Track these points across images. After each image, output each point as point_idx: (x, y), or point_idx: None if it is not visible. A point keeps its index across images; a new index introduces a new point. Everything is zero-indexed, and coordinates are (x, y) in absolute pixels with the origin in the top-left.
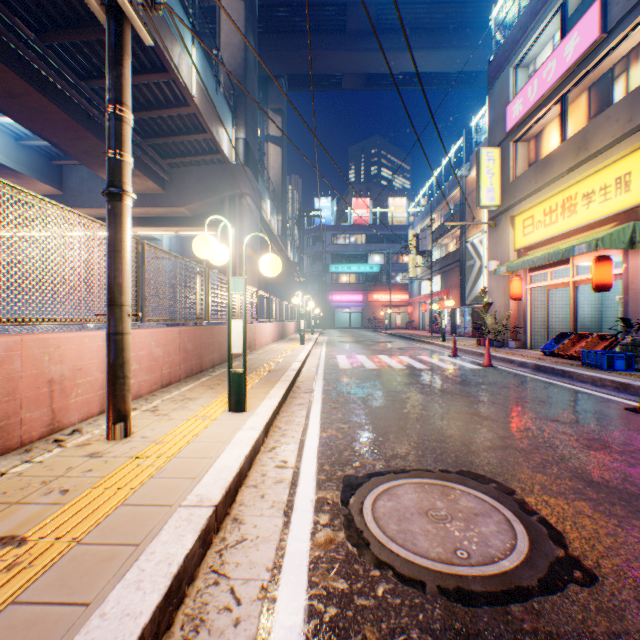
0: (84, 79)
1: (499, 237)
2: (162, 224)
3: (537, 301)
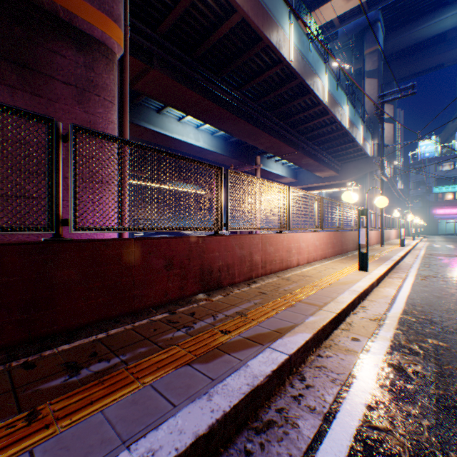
0: (323, 150)
1: None
2: (333, 187)
3: None
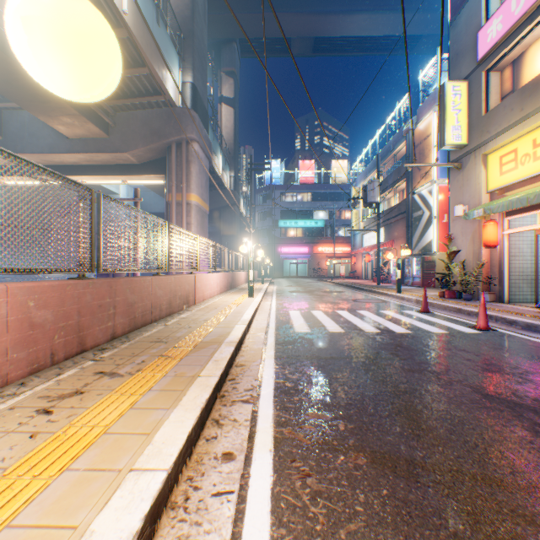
0: None
1: (466, 179)
2: (108, 172)
3: (514, 249)
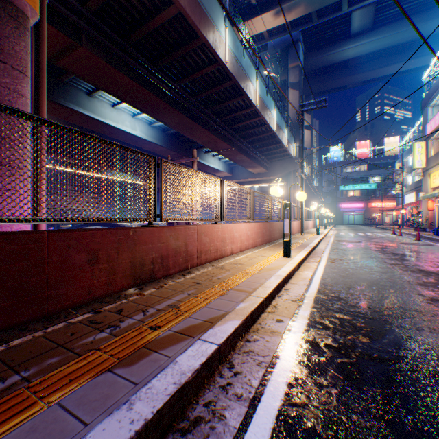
0: (255, 149)
1: (424, 182)
2: (264, 182)
3: None
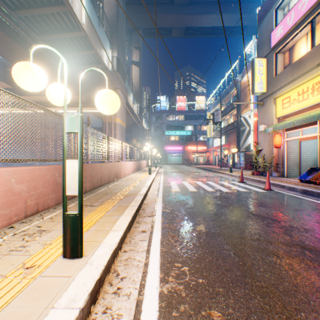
0: (13, 10)
1: (265, 111)
2: (70, 105)
3: (290, 148)
